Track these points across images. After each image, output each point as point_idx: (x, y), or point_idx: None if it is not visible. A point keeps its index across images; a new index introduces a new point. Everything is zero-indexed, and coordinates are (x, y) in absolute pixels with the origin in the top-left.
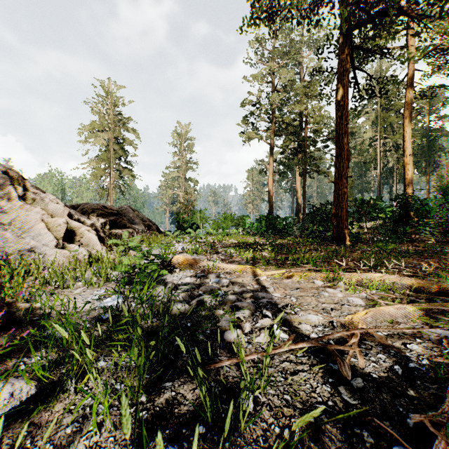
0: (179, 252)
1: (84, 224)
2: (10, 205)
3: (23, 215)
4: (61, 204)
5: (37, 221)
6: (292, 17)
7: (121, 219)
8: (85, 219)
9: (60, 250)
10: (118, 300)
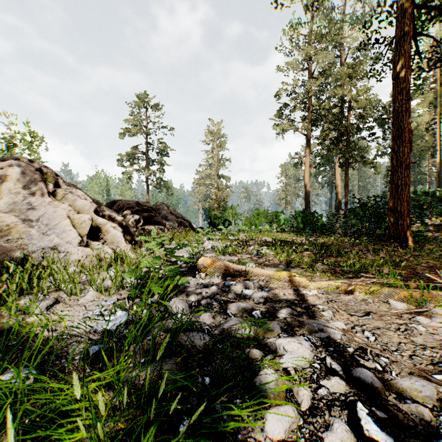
0: (208, 250)
1: (115, 221)
2: (39, 201)
3: (50, 212)
4: (89, 200)
5: (63, 217)
6: None
7: (154, 215)
8: (116, 216)
9: (83, 248)
10: (121, 320)
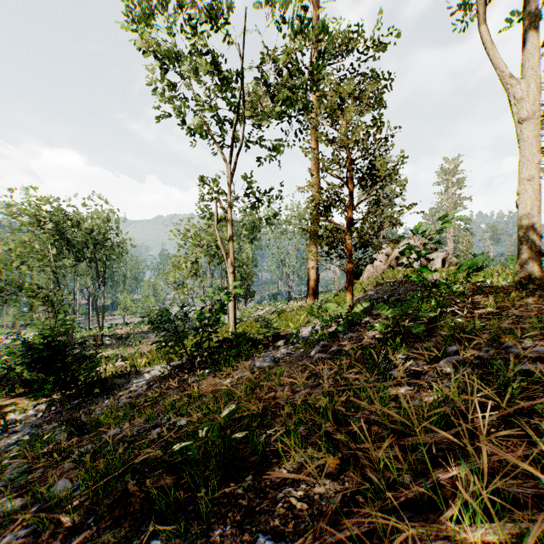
0: None
1: None
2: None
3: None
4: None
5: None
6: None
7: None
8: None
9: None
10: None
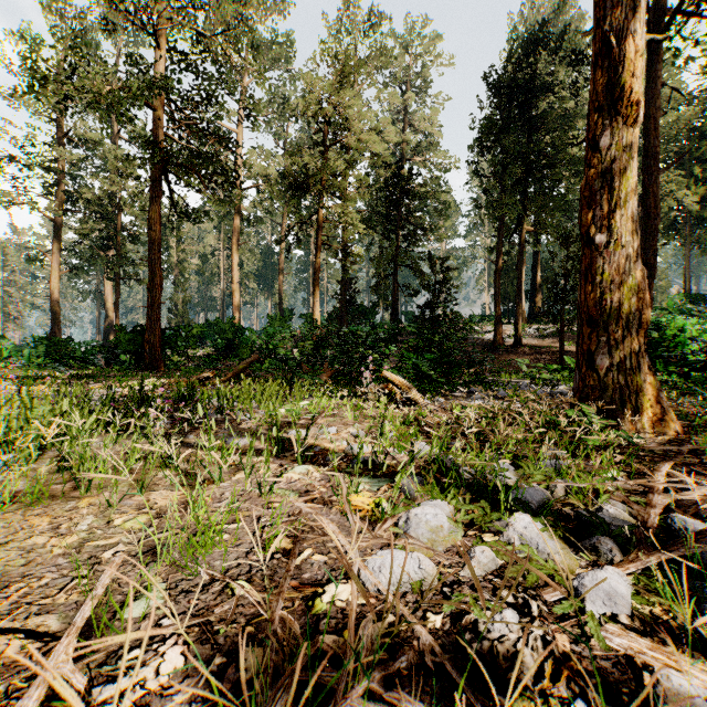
0: None
1: None
2: None
3: None
4: None
5: None
6: (98, 43)
7: None
8: None
9: None
10: None
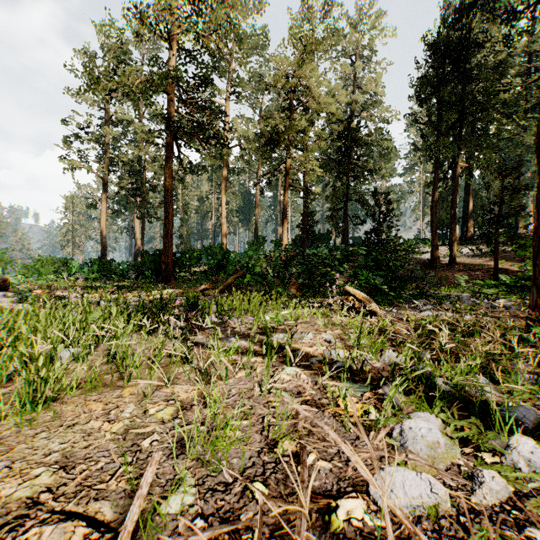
0: None
1: None
2: None
3: None
4: None
5: None
6: (130, 52)
7: None
8: None
9: None
10: None
